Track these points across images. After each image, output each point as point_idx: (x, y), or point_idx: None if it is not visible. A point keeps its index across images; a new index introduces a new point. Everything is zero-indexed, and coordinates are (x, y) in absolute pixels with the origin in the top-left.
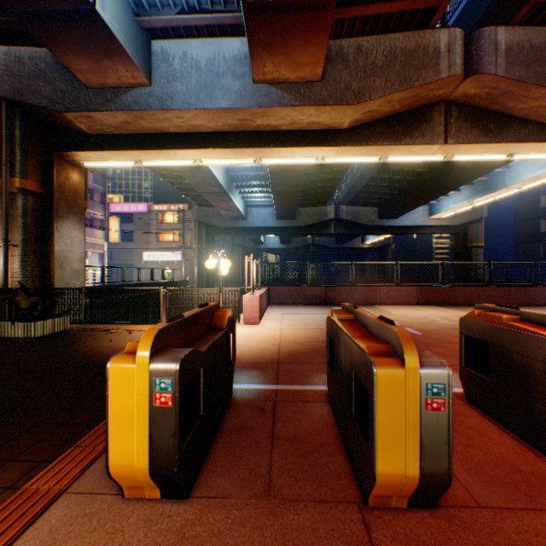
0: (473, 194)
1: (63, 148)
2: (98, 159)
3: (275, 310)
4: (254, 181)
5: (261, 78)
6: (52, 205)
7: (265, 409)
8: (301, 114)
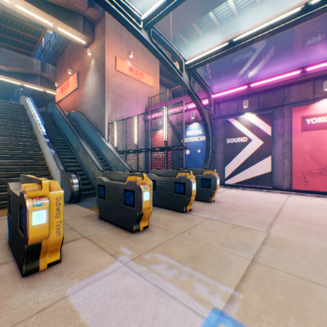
0: None
1: None
2: None
3: None
4: None
5: None
6: None
7: None
8: None
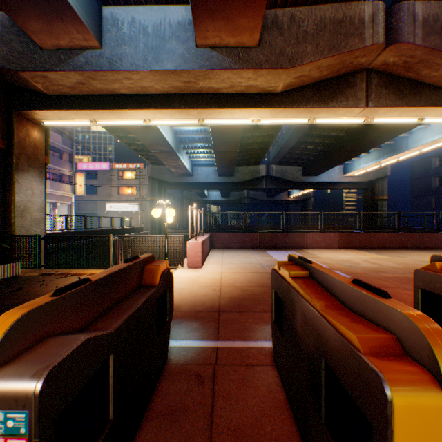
0: (380, 155)
1: (23, 106)
2: (56, 117)
3: (217, 254)
4: (199, 143)
5: (203, 43)
6: (12, 159)
7: (204, 379)
8: (240, 77)
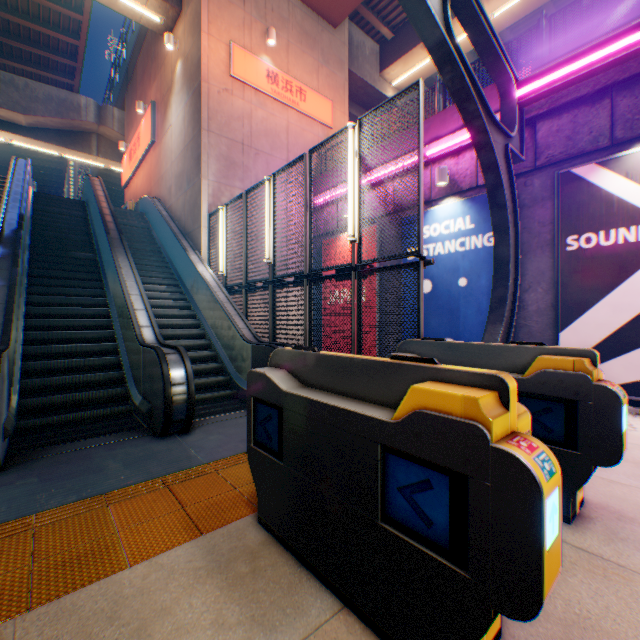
0: None
1: None
2: None
3: None
4: None
5: None
6: None
7: None
8: None
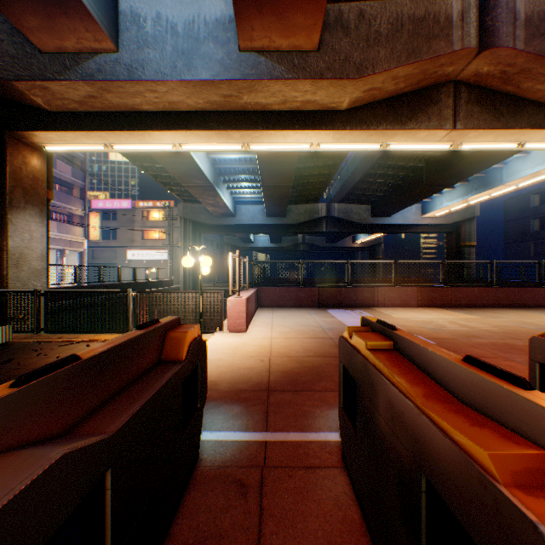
0: (468, 191)
1: (18, 126)
2: (61, 141)
3: (265, 314)
4: (243, 175)
5: (248, 46)
6: (4, 193)
7: (248, 489)
8: (295, 90)
